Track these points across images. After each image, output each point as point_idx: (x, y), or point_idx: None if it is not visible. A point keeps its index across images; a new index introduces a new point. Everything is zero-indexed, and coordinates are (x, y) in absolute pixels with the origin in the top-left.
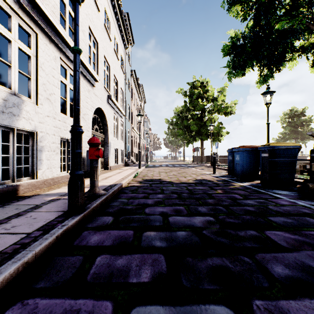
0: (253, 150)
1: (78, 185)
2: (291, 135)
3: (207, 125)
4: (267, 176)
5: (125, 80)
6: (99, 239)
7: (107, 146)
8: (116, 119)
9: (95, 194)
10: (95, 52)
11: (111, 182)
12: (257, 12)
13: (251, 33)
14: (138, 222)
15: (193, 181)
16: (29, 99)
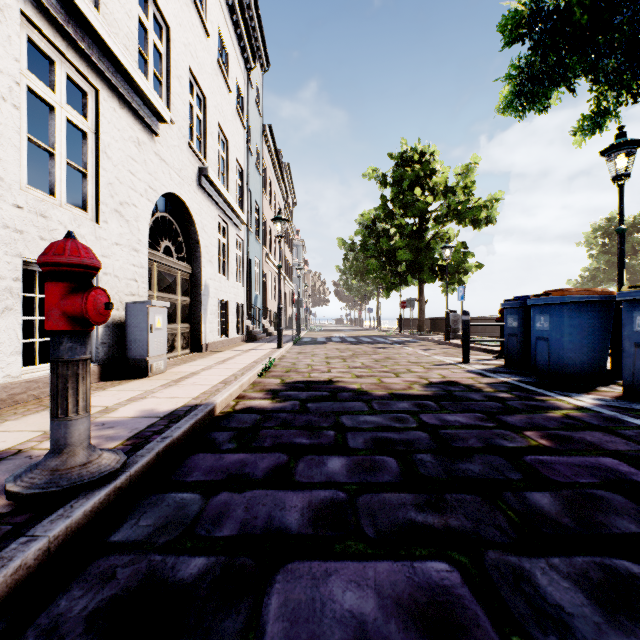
0: (592, 303)
1: None
2: (609, 272)
3: (434, 248)
4: None
5: (247, 143)
6: None
7: (198, 294)
8: (223, 232)
9: (61, 479)
10: (163, 50)
11: (183, 396)
12: None
13: None
14: None
15: (425, 388)
16: None
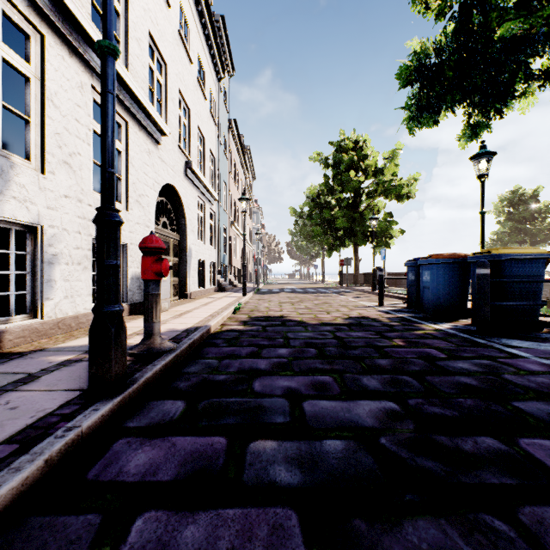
0: (457, 263)
1: (110, 335)
2: (513, 236)
3: (365, 218)
4: (488, 313)
5: (218, 137)
6: (149, 462)
7: (184, 255)
8: (201, 207)
9: (153, 349)
10: (163, 82)
11: (189, 322)
12: (465, 0)
13: (453, 43)
14: (237, 415)
15: (344, 320)
16: (26, 162)
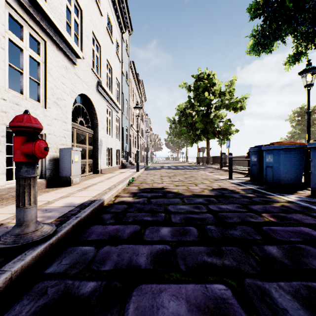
0: (295, 148)
1: None
2: (301, 134)
3: (214, 122)
4: None
5: (121, 70)
6: None
7: (97, 144)
8: (109, 114)
9: (21, 239)
10: (79, 22)
11: (88, 196)
12: None
13: None
14: None
15: (210, 192)
16: None
